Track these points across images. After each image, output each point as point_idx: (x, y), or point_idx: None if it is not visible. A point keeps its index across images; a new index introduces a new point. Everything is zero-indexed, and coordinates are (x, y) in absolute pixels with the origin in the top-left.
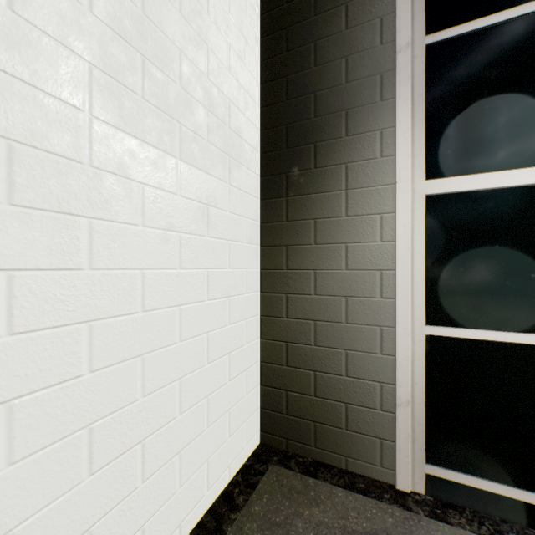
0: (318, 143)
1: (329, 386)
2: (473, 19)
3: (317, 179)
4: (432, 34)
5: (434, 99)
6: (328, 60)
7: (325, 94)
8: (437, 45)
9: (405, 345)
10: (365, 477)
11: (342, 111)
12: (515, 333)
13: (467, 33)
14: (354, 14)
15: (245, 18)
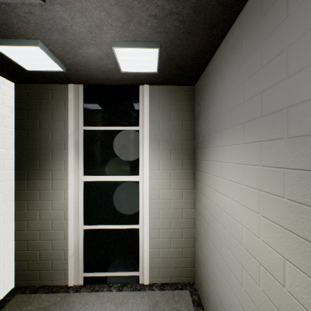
0: (41, 160)
1: (46, 255)
2: (97, 125)
3: (41, 174)
4: (85, 126)
5: (86, 148)
6: (45, 129)
7: (44, 142)
8: (87, 130)
9: (71, 236)
10: (58, 285)
11: (50, 150)
12: (107, 225)
13: (96, 129)
14: (55, 115)
15: (3, 107)
